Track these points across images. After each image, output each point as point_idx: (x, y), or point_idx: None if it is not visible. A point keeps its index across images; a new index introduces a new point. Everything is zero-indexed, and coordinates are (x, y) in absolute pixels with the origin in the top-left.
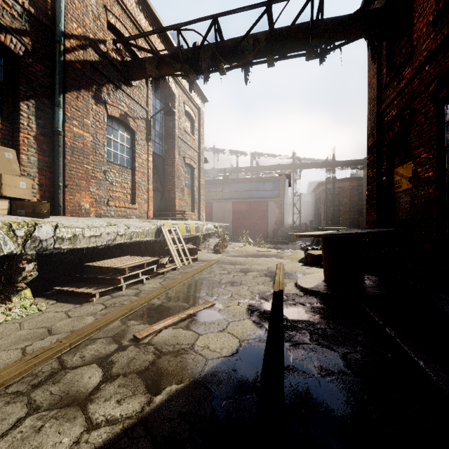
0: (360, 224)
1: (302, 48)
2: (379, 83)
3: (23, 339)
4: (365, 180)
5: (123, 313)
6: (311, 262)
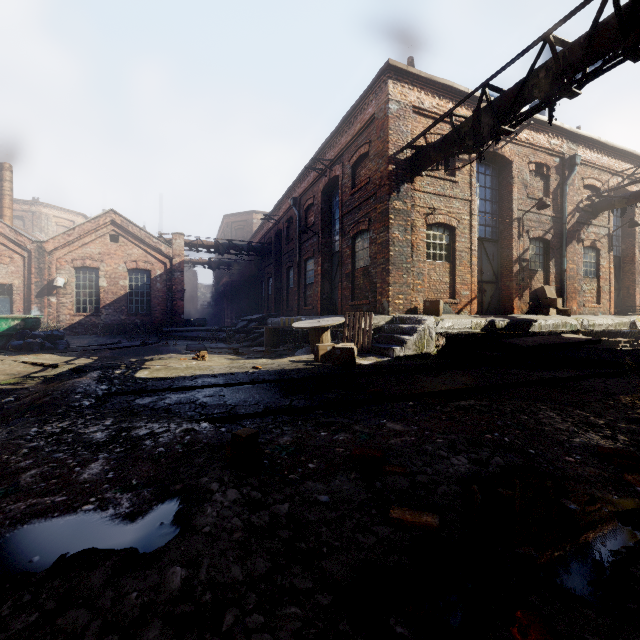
0: None
1: None
2: None
3: None
4: None
5: None
6: None
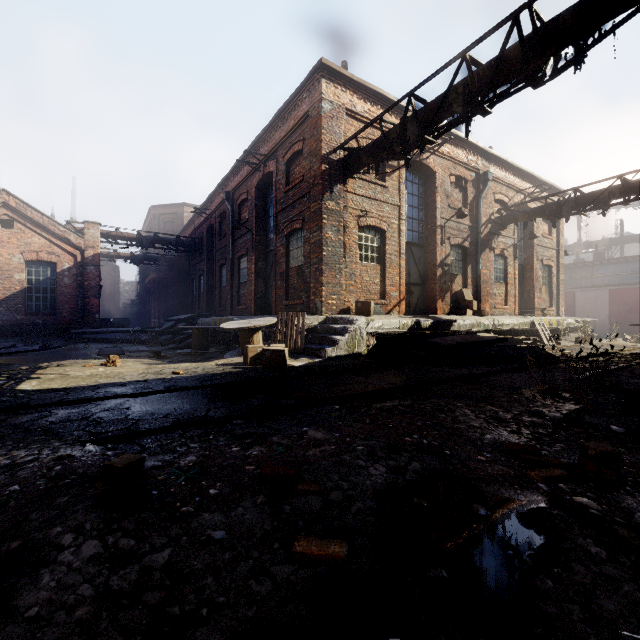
0: None
1: None
2: None
3: None
4: None
5: None
6: None
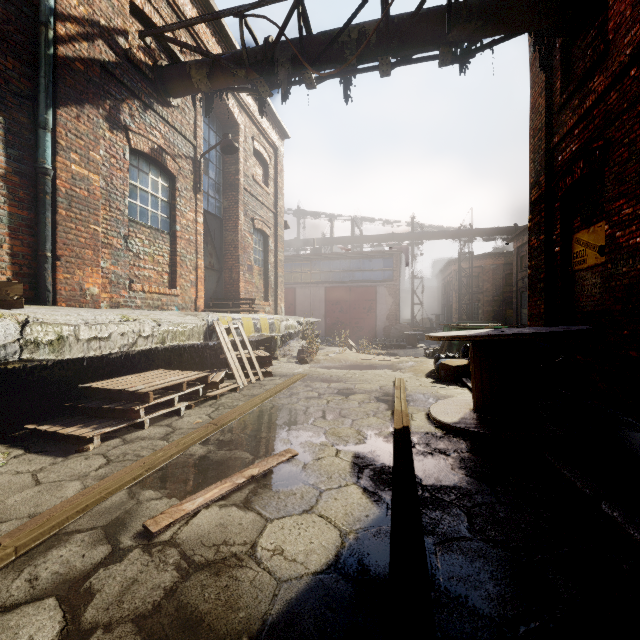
0: (507, 319)
1: (434, 46)
2: (550, 105)
3: None
4: (515, 256)
5: (135, 476)
6: (445, 378)
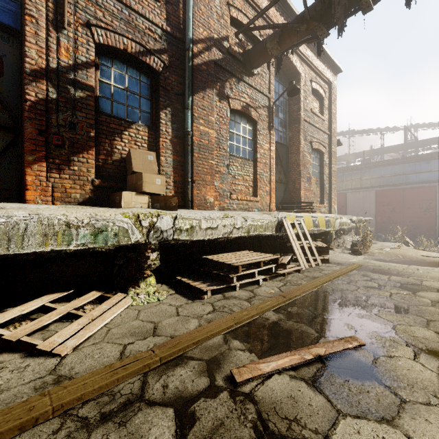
0: None
1: None
2: None
3: (131, 333)
4: None
5: (228, 326)
6: None
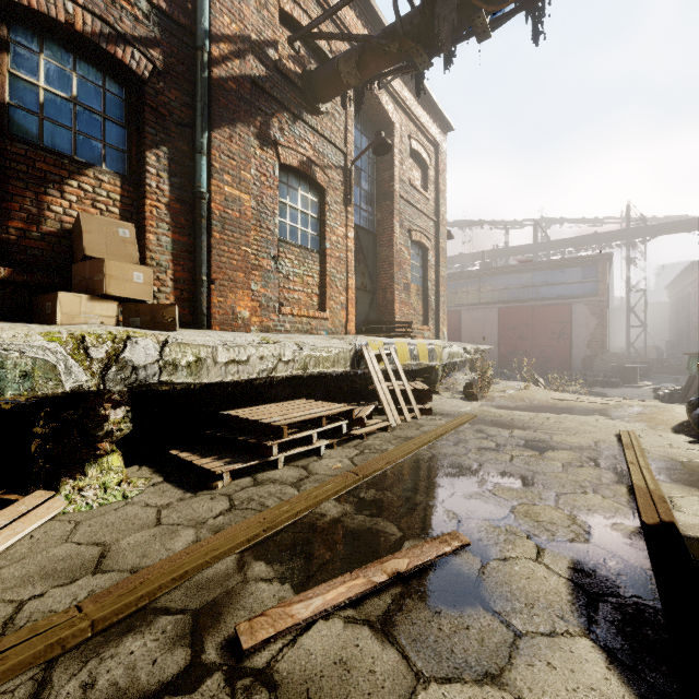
0: None
1: None
2: None
3: (45, 573)
4: None
5: (249, 537)
6: None
